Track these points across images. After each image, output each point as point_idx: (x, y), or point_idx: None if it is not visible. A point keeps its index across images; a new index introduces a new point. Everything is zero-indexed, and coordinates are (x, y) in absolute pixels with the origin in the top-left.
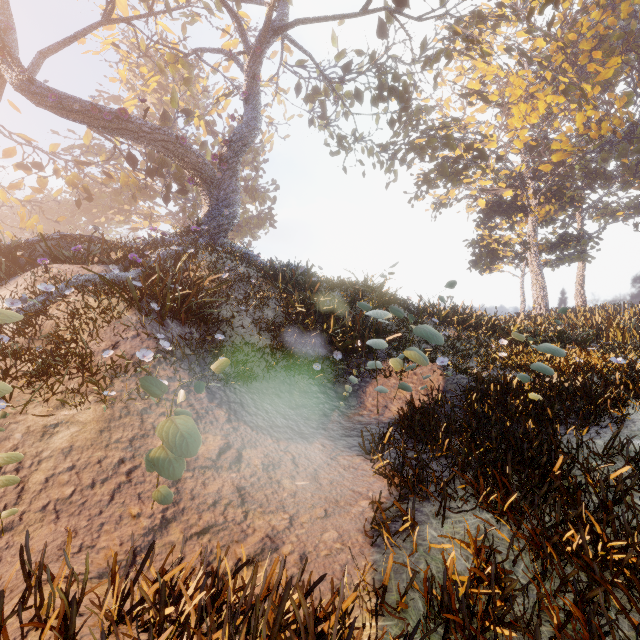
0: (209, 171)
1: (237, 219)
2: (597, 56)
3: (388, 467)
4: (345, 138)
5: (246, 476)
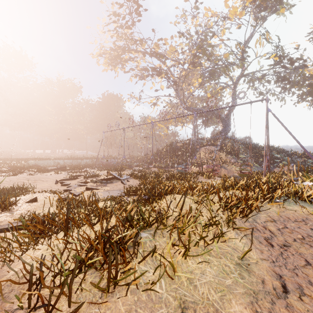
0: (222, 118)
1: (230, 130)
2: None
3: None
4: (262, 92)
5: None
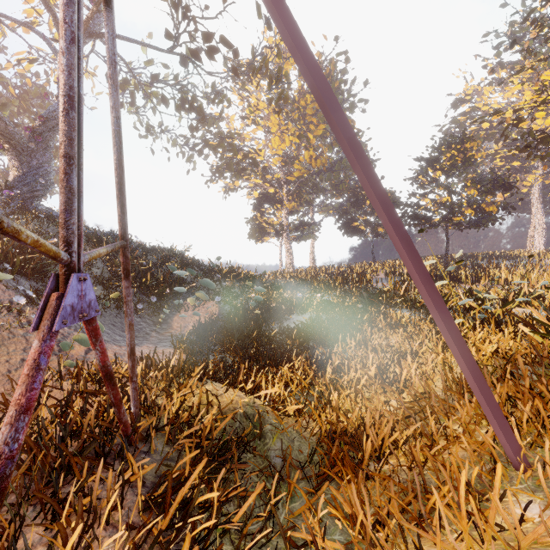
0: (19, 139)
1: (52, 187)
2: (314, 121)
3: (186, 345)
4: (153, 127)
5: None
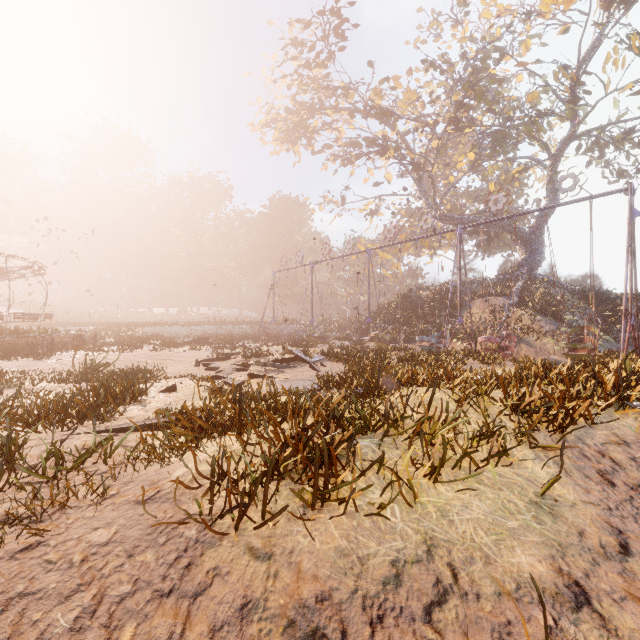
0: (524, 235)
1: (543, 260)
2: None
3: None
4: (625, 171)
5: None
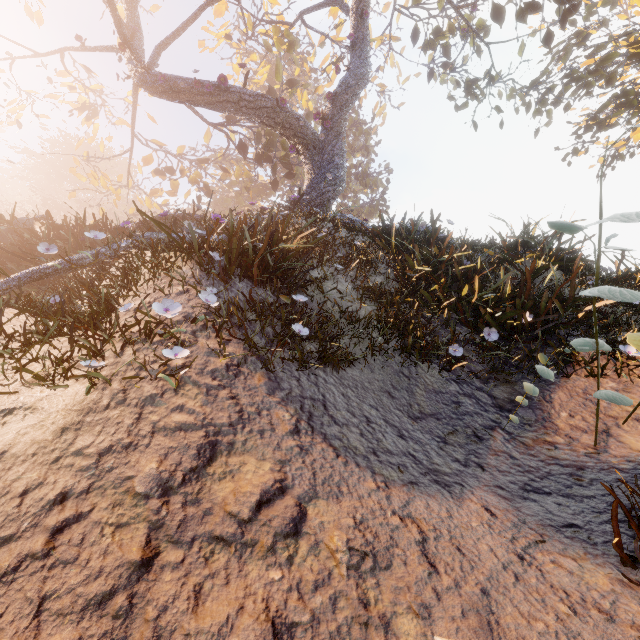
0: (311, 136)
1: (342, 186)
2: None
3: None
4: (476, 82)
5: (304, 583)
